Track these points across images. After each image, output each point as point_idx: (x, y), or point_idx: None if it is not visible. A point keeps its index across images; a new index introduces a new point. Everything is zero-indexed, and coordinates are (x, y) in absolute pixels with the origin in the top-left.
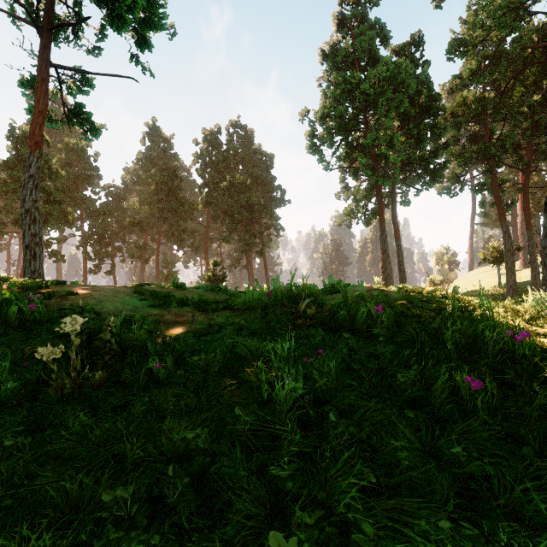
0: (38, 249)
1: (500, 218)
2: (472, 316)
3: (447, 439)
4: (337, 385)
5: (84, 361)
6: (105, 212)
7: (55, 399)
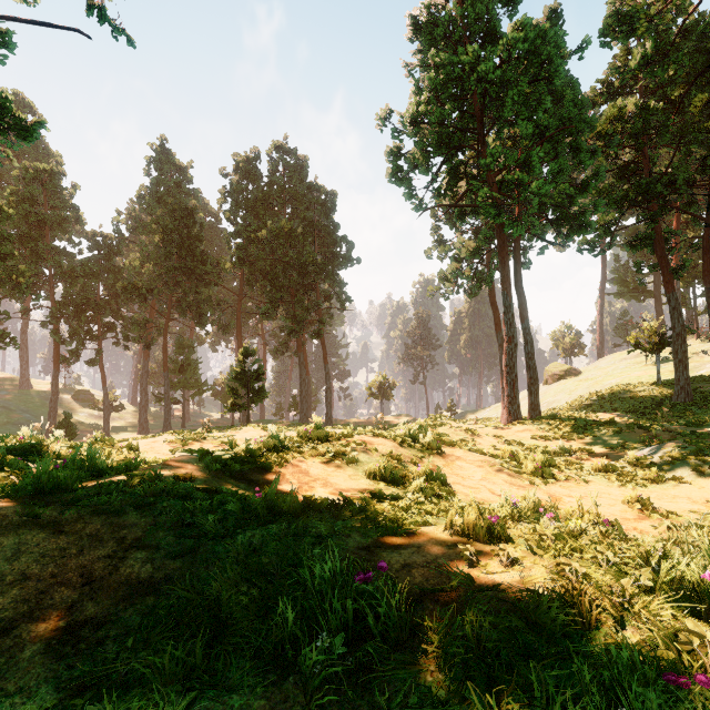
0: None
1: (666, 287)
2: None
3: None
4: None
5: None
6: (86, 272)
7: None
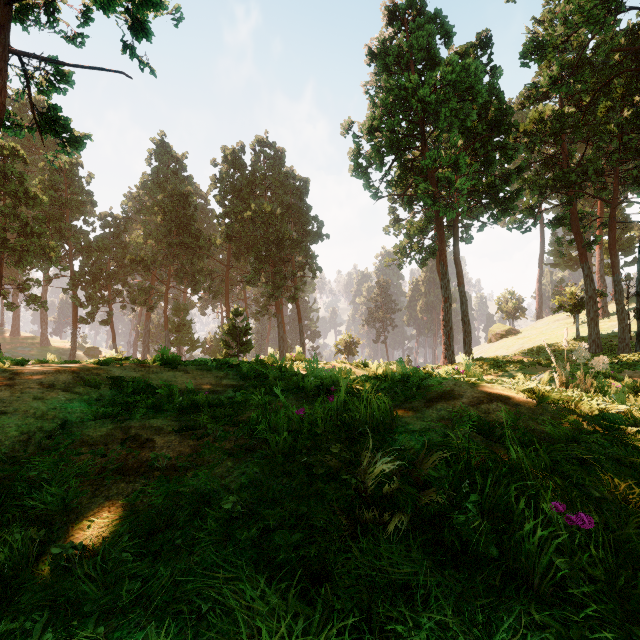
0: None
1: (581, 258)
2: None
3: None
4: None
5: None
6: (100, 247)
7: None
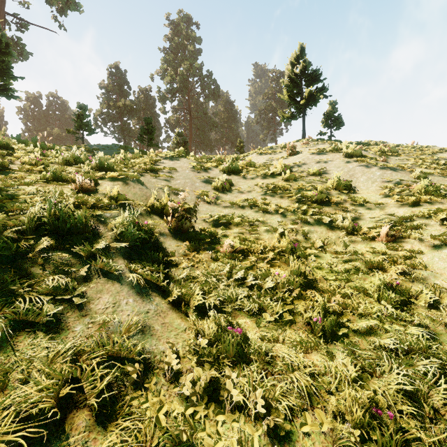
0: None
1: None
2: None
3: None
4: None
5: None
6: None
7: None
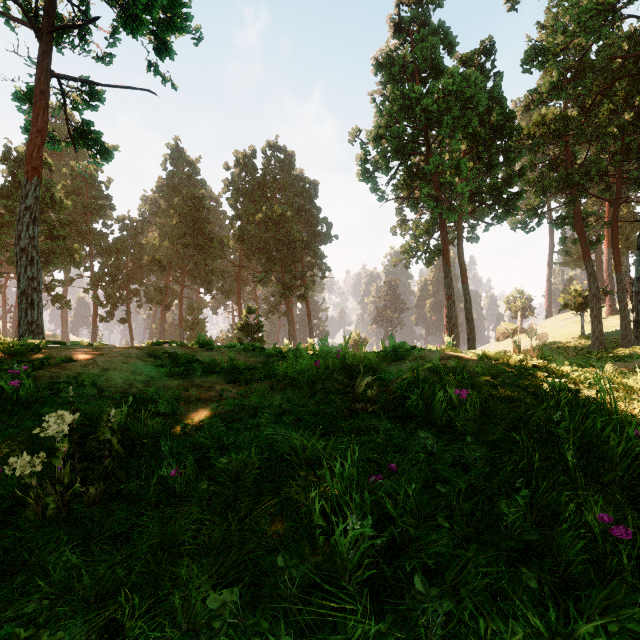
0: (37, 296)
1: (584, 257)
2: (586, 407)
3: (589, 626)
4: (417, 519)
5: (76, 467)
6: (119, 249)
7: (34, 523)
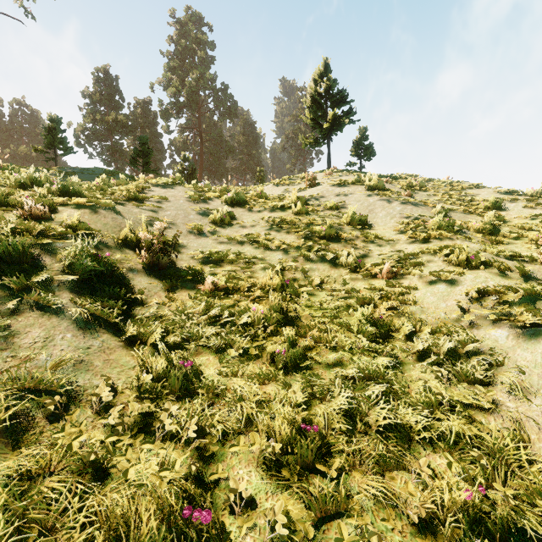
0: None
1: None
2: None
3: None
4: None
5: None
6: None
7: None
